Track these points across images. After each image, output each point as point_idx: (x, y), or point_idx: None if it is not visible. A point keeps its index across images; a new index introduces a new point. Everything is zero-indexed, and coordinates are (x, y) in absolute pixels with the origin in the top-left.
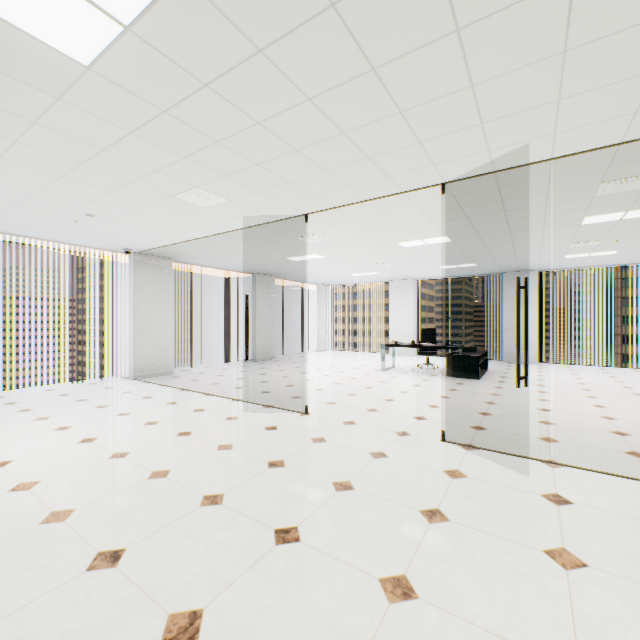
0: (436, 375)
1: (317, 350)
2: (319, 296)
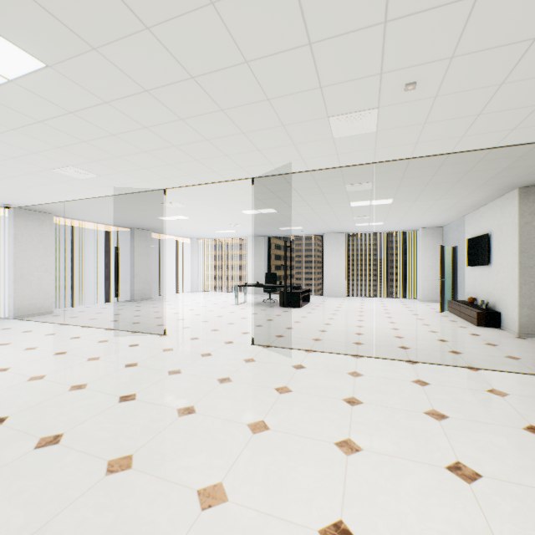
0: (273, 306)
1: (190, 291)
2: (192, 248)
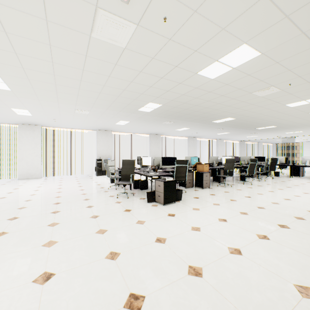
0: None
1: None
2: (272, 147)
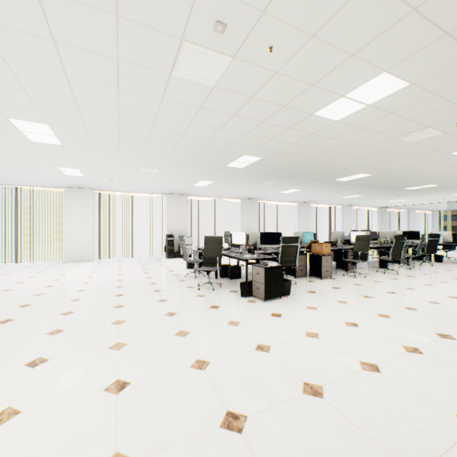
0: None
1: None
2: (432, 216)
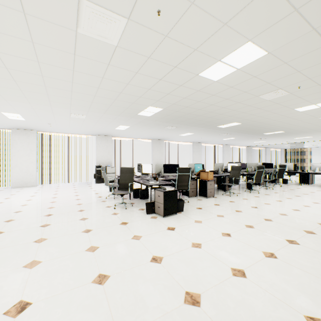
0: None
1: None
2: (280, 152)
